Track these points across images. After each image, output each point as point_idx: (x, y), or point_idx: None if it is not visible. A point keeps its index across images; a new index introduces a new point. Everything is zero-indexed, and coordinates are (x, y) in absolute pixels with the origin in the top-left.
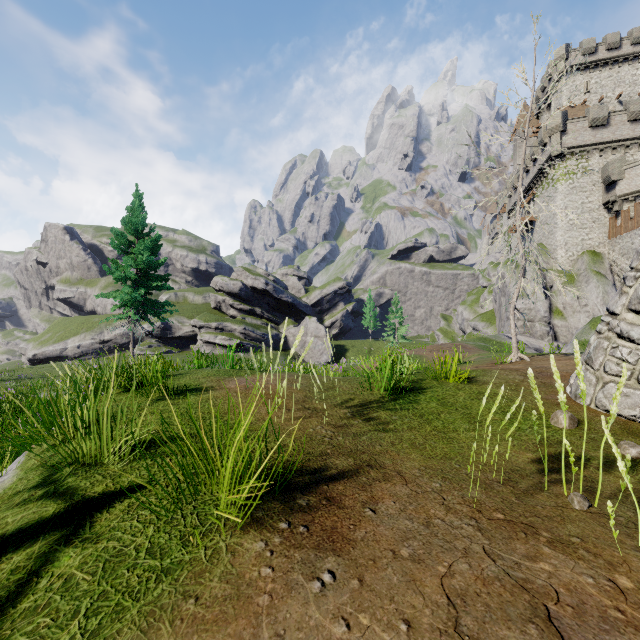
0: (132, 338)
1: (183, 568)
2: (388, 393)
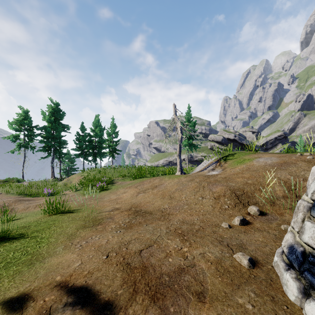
0: (187, 157)
1: (249, 154)
2: (285, 153)
